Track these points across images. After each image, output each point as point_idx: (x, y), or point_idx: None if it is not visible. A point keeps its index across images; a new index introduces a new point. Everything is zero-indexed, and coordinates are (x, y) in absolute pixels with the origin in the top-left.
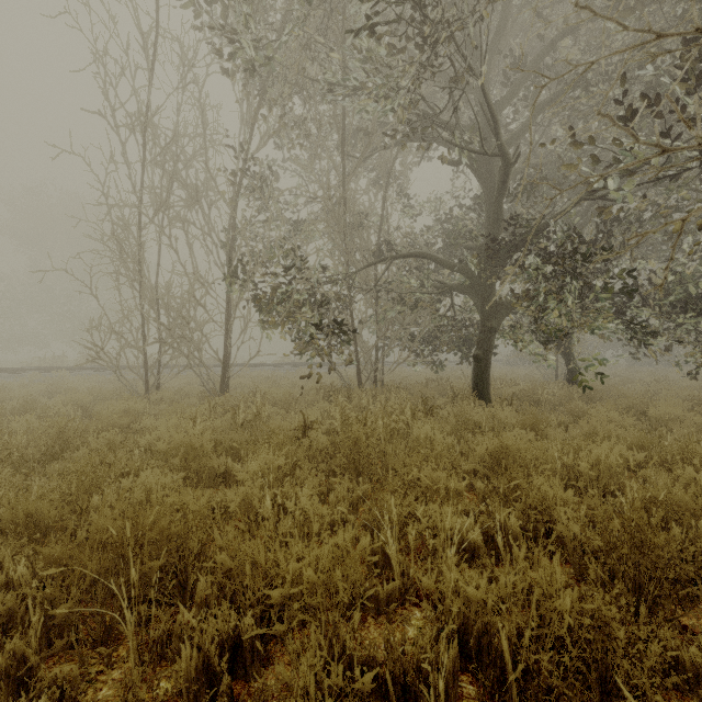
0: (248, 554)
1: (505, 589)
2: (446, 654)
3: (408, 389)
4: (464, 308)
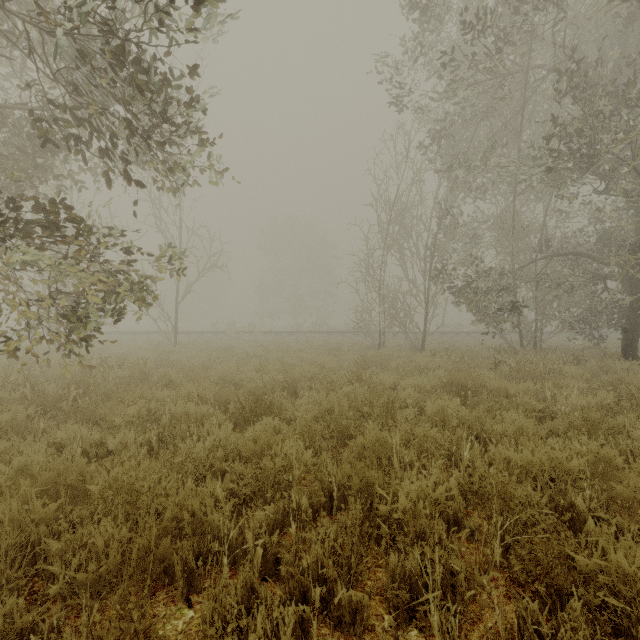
0: (500, 384)
1: (589, 399)
2: (564, 402)
3: (564, 353)
4: (620, 290)
